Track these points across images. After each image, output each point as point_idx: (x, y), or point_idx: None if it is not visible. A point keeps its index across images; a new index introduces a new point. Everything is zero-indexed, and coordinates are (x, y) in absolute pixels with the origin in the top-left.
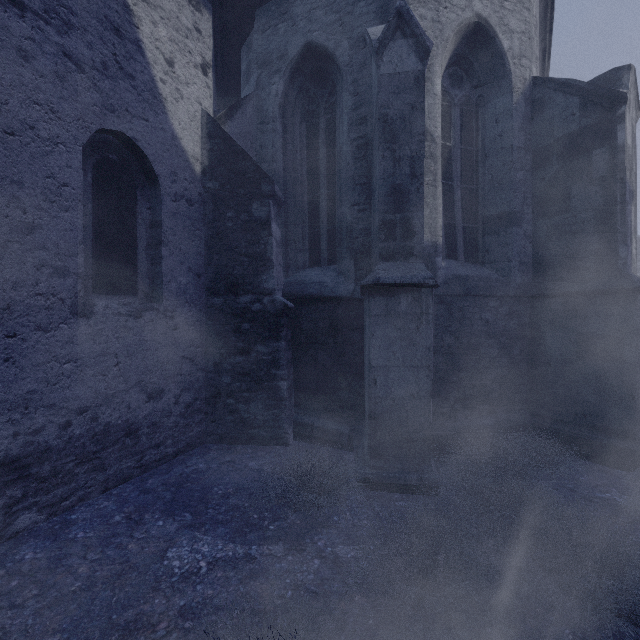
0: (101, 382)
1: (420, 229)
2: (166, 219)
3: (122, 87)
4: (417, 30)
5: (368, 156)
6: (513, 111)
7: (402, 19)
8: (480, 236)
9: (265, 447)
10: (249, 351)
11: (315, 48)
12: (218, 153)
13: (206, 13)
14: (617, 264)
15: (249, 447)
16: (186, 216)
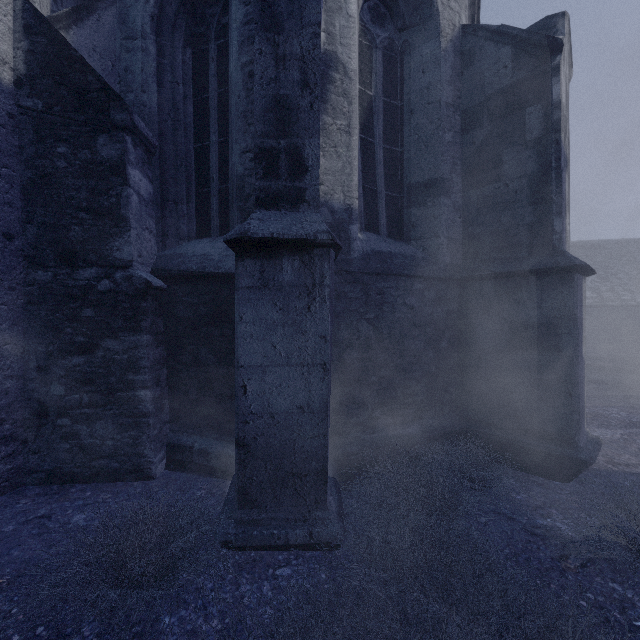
0: None
1: (315, 164)
2: None
3: None
4: None
5: None
6: (441, 59)
7: None
8: (405, 208)
9: (116, 485)
10: (93, 348)
11: None
12: (42, 57)
13: None
14: (552, 240)
15: (91, 487)
16: None
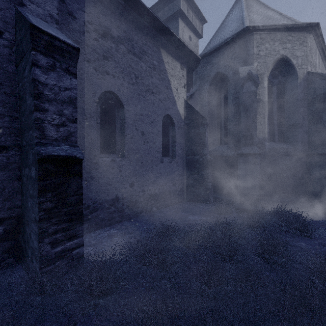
0: (164, 179)
1: (255, 137)
2: (176, 135)
3: (168, 102)
4: (254, 79)
5: (239, 109)
6: (298, 86)
7: (249, 76)
8: (285, 132)
9: (204, 203)
10: (198, 173)
11: (220, 73)
12: (189, 112)
13: (185, 69)
14: None
15: (199, 203)
16: (180, 133)
